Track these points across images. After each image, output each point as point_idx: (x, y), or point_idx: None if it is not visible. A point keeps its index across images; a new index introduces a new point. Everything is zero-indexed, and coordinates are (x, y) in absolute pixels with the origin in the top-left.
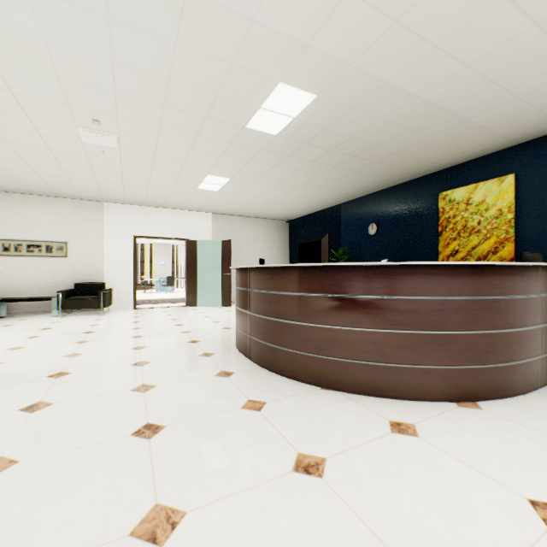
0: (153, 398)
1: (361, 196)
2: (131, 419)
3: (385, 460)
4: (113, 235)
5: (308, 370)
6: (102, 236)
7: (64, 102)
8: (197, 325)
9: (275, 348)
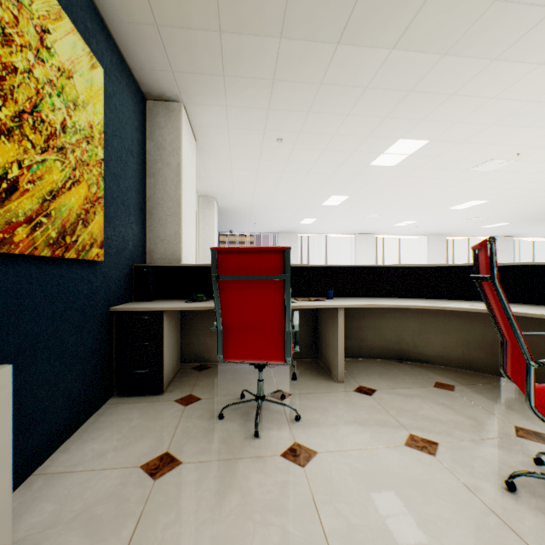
0: None
1: None
2: None
3: None
4: None
5: None
6: None
7: None
8: None
9: None
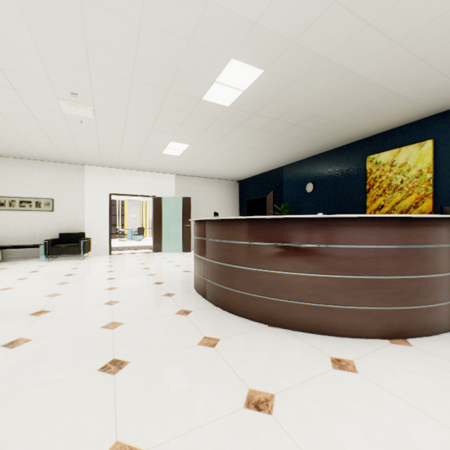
0: (120, 335)
1: (299, 159)
2: (99, 354)
3: (329, 396)
4: (91, 193)
5: (257, 310)
6: (82, 193)
7: (46, 77)
8: (161, 268)
9: (228, 290)
